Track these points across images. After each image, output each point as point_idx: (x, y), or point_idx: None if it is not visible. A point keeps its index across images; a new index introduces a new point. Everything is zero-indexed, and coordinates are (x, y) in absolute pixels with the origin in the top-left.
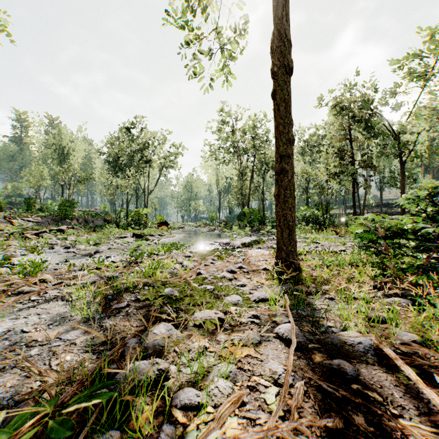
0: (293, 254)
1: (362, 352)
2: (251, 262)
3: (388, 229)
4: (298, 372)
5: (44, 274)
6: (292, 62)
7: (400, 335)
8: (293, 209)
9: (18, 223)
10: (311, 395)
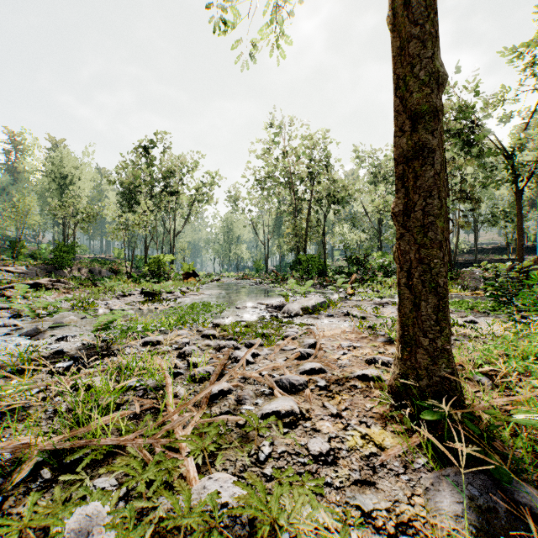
0: (451, 359)
1: None
2: (326, 352)
3: None
4: None
5: None
6: None
7: None
8: (445, 245)
9: None
10: None
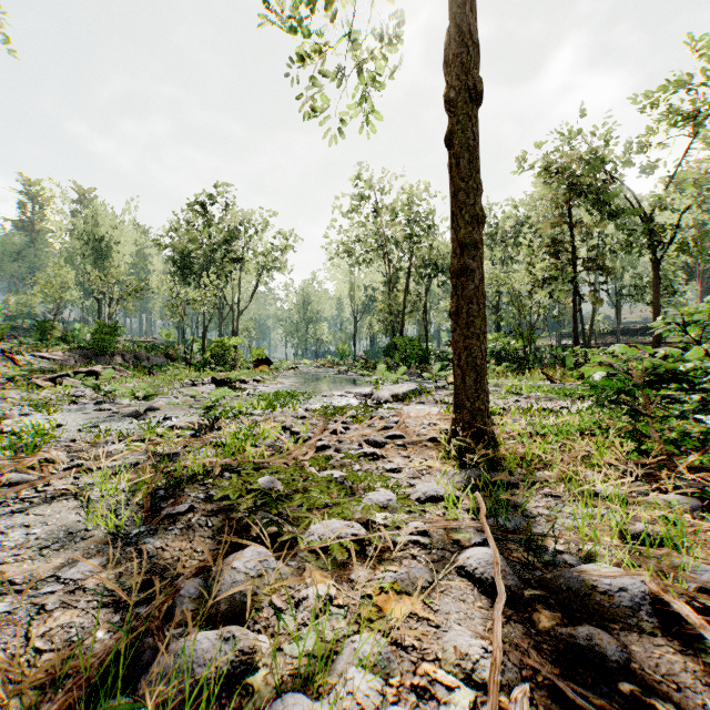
0: (484, 416)
1: (629, 608)
2: (409, 427)
3: (650, 372)
4: (510, 654)
5: (50, 450)
6: (481, 82)
7: (694, 572)
8: (484, 337)
9: (25, 361)
10: (542, 708)
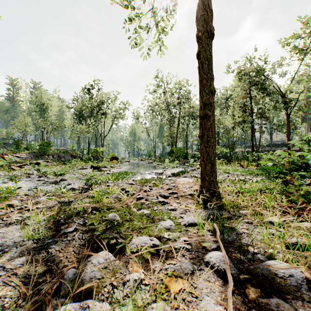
0: (215, 184)
1: (295, 286)
2: (179, 188)
3: (293, 163)
4: None
5: (12, 200)
6: (213, 28)
7: None
8: (214, 147)
9: (9, 158)
10: None
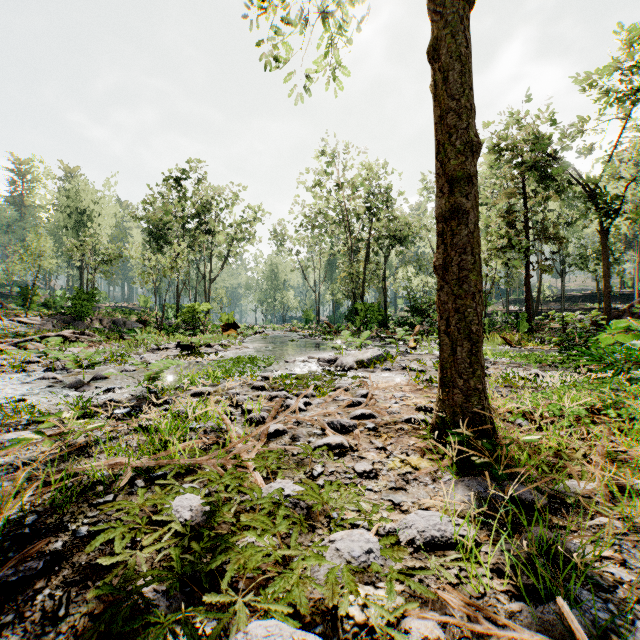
0: (482, 397)
1: None
2: (378, 401)
3: None
4: None
5: None
6: None
7: None
8: (479, 296)
9: (3, 325)
10: None
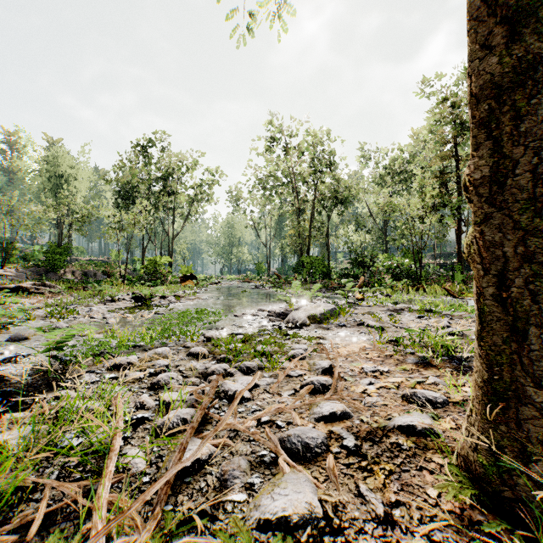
0: None
1: None
2: (345, 379)
3: None
4: None
5: None
6: None
7: None
8: None
9: None
10: None
